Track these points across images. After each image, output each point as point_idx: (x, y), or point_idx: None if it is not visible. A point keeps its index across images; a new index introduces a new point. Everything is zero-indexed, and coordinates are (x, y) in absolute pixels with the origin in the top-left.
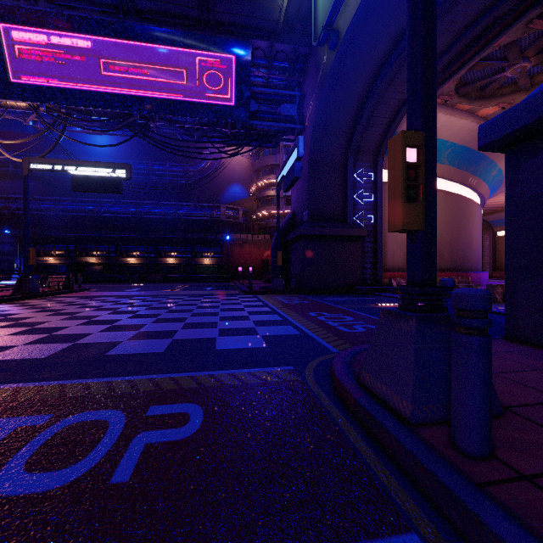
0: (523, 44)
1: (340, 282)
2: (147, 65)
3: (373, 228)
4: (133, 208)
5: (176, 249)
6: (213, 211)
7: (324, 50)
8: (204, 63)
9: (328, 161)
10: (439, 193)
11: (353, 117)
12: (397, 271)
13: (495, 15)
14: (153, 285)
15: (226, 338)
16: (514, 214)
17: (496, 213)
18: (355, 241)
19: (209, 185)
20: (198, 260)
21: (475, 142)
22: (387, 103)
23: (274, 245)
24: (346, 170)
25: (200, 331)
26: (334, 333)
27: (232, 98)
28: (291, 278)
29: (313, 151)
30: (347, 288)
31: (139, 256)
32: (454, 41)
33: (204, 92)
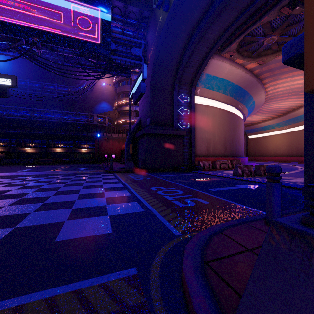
0: (274, 25)
1: (170, 164)
2: (30, 3)
3: (189, 131)
4: (29, 113)
5: (62, 142)
6: (88, 118)
7: (160, 13)
8: (76, 9)
9: (162, 87)
10: (225, 112)
11: (178, 60)
12: (202, 157)
13: (263, 1)
14: (42, 166)
15: (74, 221)
16: (313, 113)
17: (248, 126)
18: (178, 138)
19: (86, 101)
20: (78, 150)
21: (243, 84)
22: (198, 53)
23: (127, 140)
24: (173, 93)
25: (52, 213)
26: (172, 208)
27: (97, 38)
28: (139, 161)
29: (153, 80)
30: (174, 168)
31: (34, 146)
32: (238, 16)
33: (77, 31)
